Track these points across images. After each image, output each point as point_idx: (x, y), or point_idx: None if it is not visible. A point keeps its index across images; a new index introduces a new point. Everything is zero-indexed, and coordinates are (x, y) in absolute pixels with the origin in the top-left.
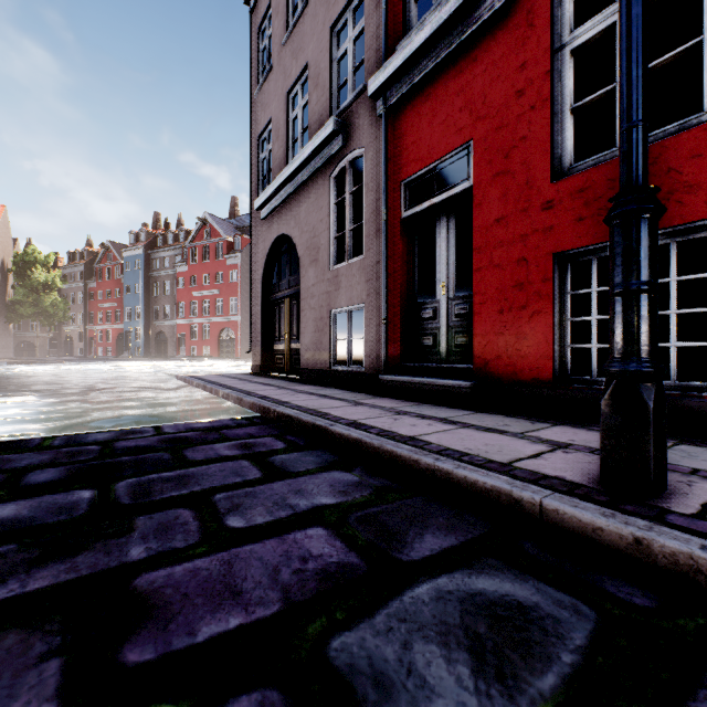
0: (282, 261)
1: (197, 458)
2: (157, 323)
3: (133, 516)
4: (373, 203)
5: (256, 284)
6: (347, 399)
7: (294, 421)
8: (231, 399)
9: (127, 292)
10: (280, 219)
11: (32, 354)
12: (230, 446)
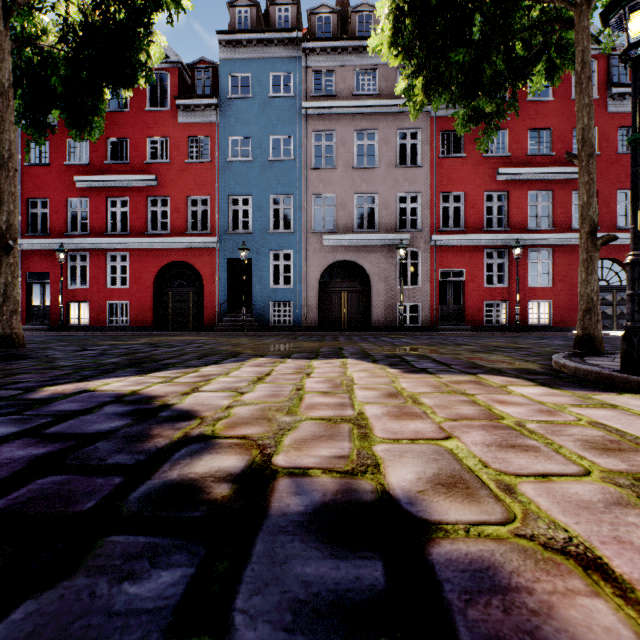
0: None
1: None
2: None
3: None
4: None
5: None
6: None
7: None
8: None
9: None
10: None
11: None
12: None
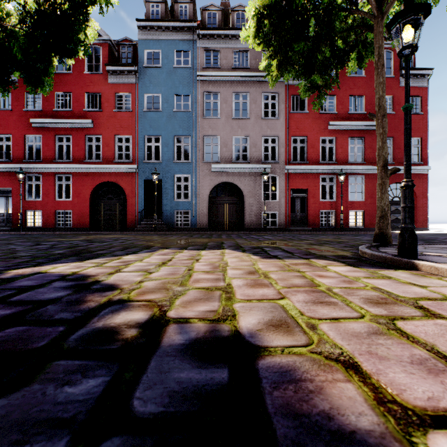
0: None
1: None
2: None
3: None
4: None
5: None
6: None
7: None
8: None
9: None
10: None
11: None
12: None
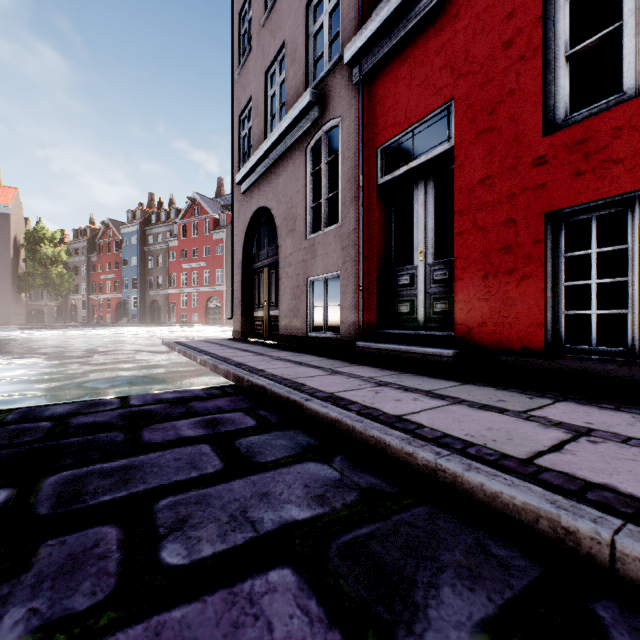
0: (261, 233)
1: (153, 441)
2: (151, 292)
3: (40, 539)
4: (349, 171)
5: (237, 255)
6: (323, 367)
7: (267, 393)
8: (207, 366)
9: (125, 264)
10: (259, 192)
11: (42, 320)
12: (194, 424)
